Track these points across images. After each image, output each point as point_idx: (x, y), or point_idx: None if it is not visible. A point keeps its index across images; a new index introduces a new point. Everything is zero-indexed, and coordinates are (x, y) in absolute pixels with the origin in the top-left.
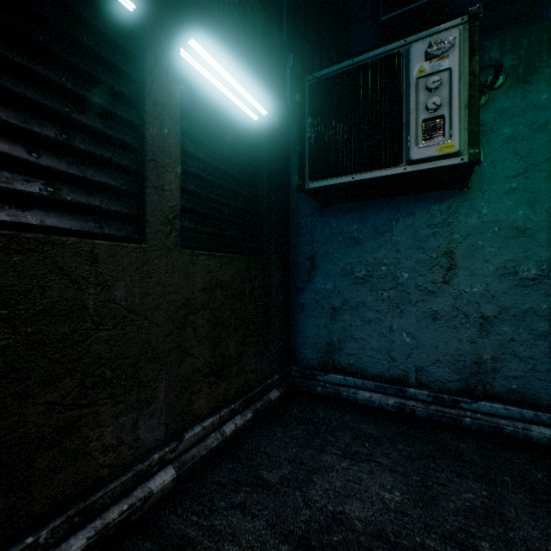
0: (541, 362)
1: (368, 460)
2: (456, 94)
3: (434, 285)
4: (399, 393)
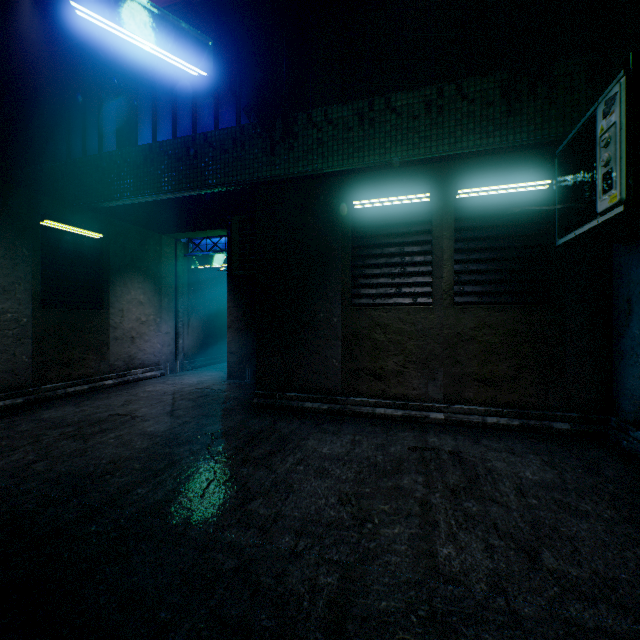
0: None
1: (556, 469)
2: (617, 145)
3: None
4: None
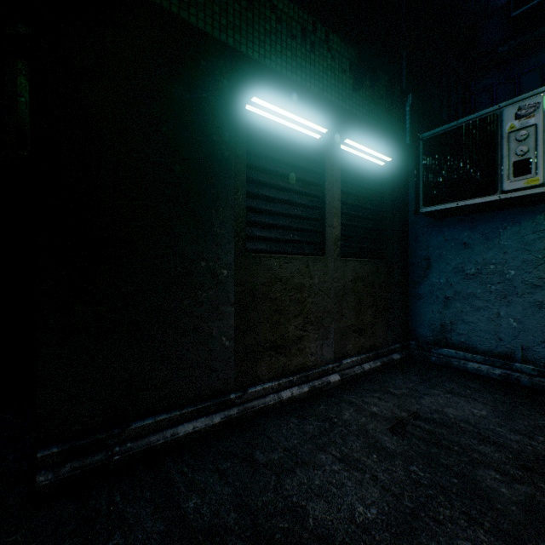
0: None
1: (466, 397)
2: (541, 142)
3: (539, 280)
4: (506, 366)
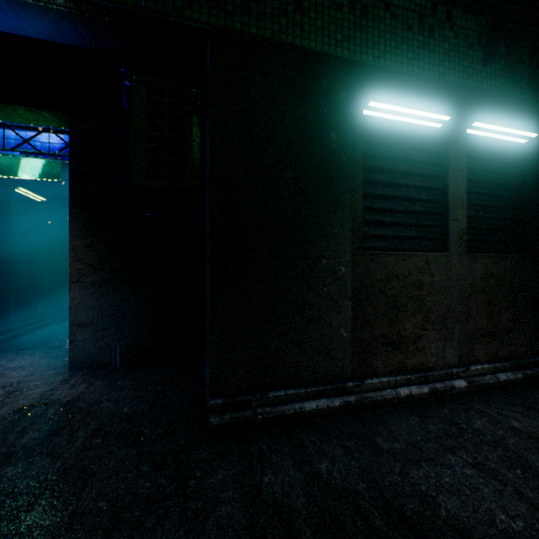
0: None
1: None
2: None
3: None
4: None
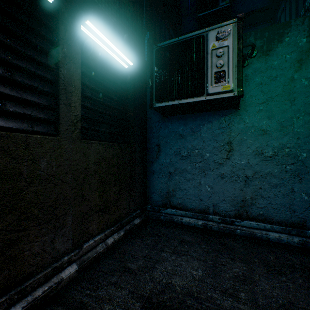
0: (274, 199)
1: (186, 254)
2: (231, 59)
3: (222, 160)
4: (204, 218)
